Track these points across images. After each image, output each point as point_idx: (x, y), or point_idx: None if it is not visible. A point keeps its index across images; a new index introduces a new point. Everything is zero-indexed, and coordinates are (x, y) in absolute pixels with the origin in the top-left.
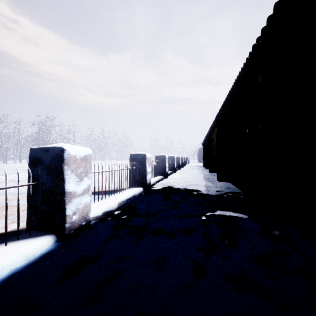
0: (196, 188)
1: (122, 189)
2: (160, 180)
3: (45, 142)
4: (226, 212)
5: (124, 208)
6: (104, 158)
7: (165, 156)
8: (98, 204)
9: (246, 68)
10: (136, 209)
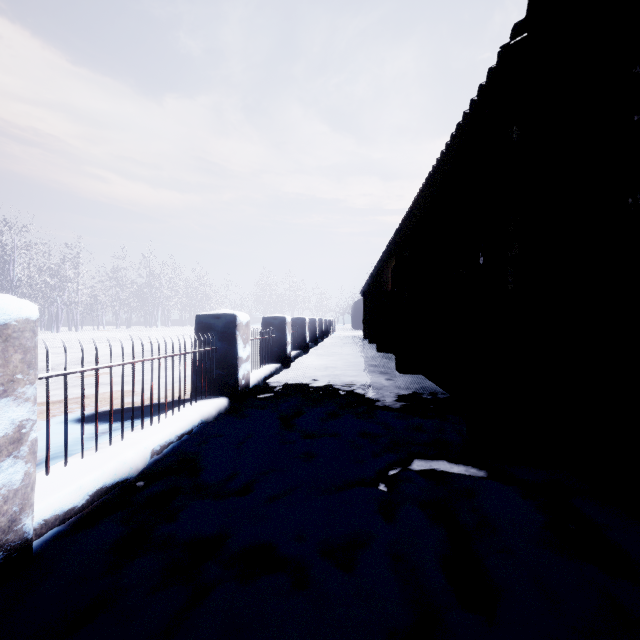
0: (354, 392)
1: (175, 403)
2: (274, 375)
3: (1, 283)
4: (434, 462)
5: (167, 466)
6: (151, 320)
7: (284, 319)
8: (84, 466)
9: (474, 115)
10: (200, 469)
